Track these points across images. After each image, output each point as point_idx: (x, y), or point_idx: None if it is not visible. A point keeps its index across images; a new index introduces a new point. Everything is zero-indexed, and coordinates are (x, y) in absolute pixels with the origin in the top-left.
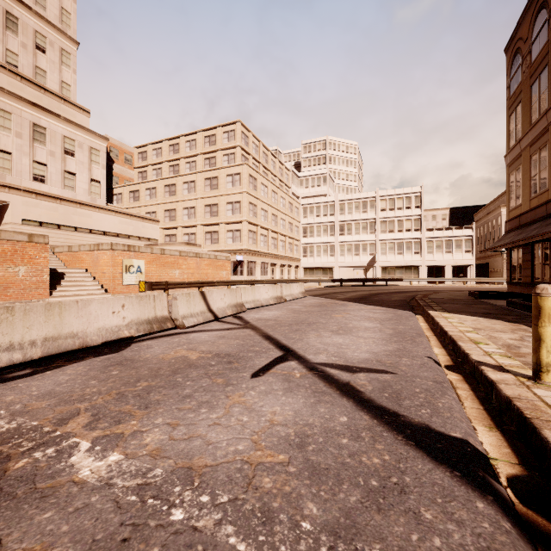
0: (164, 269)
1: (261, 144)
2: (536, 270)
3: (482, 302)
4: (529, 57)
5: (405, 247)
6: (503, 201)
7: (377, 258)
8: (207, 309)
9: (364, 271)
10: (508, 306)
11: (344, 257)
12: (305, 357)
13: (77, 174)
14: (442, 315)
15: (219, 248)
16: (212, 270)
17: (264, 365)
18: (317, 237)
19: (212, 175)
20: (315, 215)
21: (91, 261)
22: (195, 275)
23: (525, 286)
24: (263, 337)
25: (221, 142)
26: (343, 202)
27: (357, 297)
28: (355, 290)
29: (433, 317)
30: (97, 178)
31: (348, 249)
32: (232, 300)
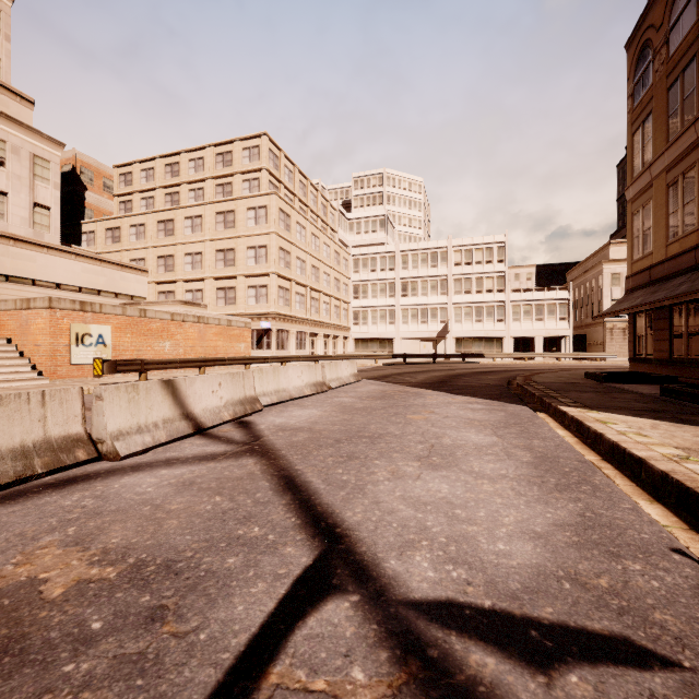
0: (144, 340)
1: (296, 169)
2: (677, 342)
3: (617, 389)
4: (666, 49)
5: (485, 313)
6: (604, 255)
7: (450, 327)
8: (179, 413)
9: (433, 344)
10: (664, 395)
11: (408, 326)
12: (377, 571)
13: (9, 193)
14: (589, 416)
15: (237, 311)
16: (223, 342)
17: (257, 630)
18: (372, 298)
19: (226, 207)
20: (370, 270)
21: (17, 326)
22: (196, 348)
23: (659, 364)
24: (280, 481)
25: (240, 162)
26: (406, 253)
27: (433, 381)
28: (426, 370)
29: (580, 420)
30: (45, 202)
31: (412, 314)
32: (235, 393)
